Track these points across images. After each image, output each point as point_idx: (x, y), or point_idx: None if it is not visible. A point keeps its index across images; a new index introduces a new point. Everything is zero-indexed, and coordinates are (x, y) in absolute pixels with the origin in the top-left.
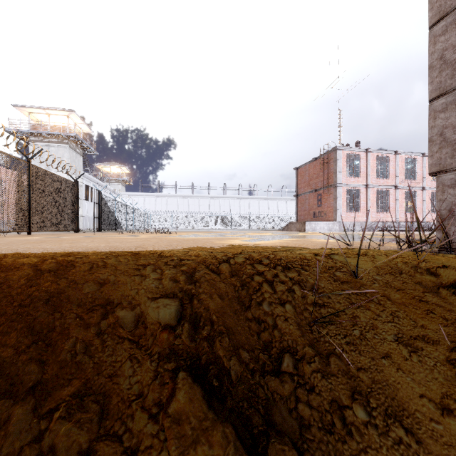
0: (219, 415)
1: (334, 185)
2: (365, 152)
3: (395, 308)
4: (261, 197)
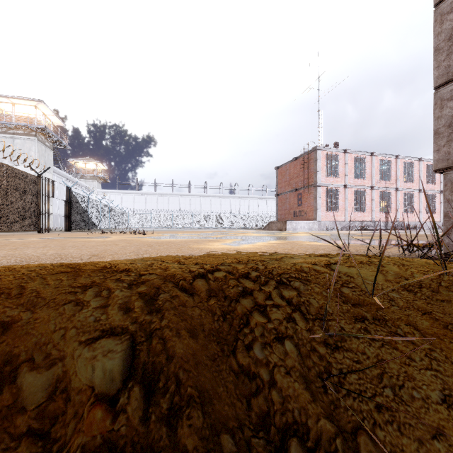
0: None
1: (314, 185)
2: (343, 153)
3: (428, 345)
4: (242, 196)
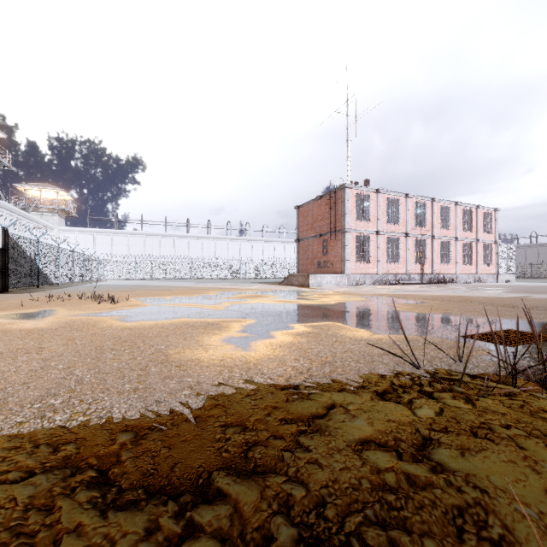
0: None
1: (342, 230)
2: (375, 193)
3: None
4: (254, 239)
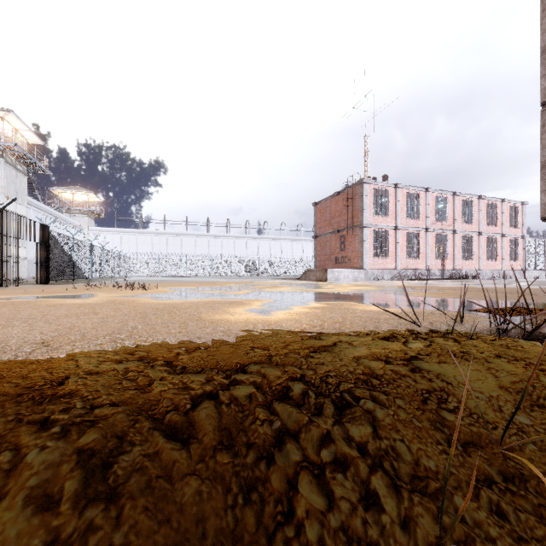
0: None
1: (360, 225)
2: (394, 188)
3: None
4: (272, 237)
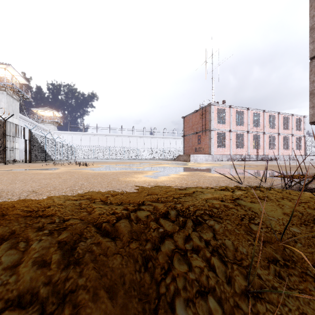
0: None
1: (209, 129)
2: (229, 108)
3: None
4: (158, 136)
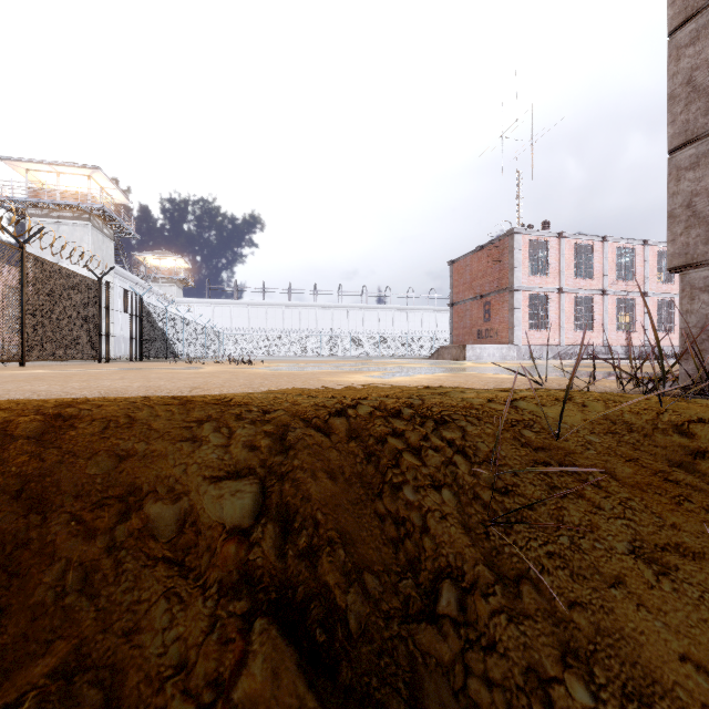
0: (327, 703)
1: (510, 289)
2: (557, 238)
3: (625, 494)
4: (396, 307)
